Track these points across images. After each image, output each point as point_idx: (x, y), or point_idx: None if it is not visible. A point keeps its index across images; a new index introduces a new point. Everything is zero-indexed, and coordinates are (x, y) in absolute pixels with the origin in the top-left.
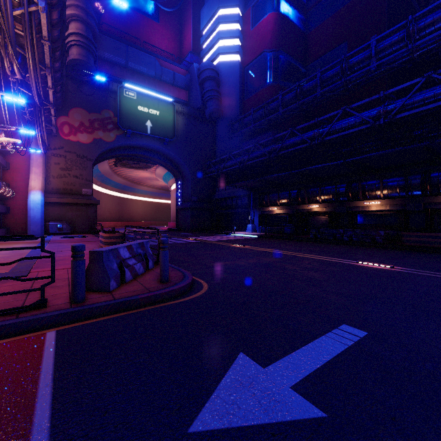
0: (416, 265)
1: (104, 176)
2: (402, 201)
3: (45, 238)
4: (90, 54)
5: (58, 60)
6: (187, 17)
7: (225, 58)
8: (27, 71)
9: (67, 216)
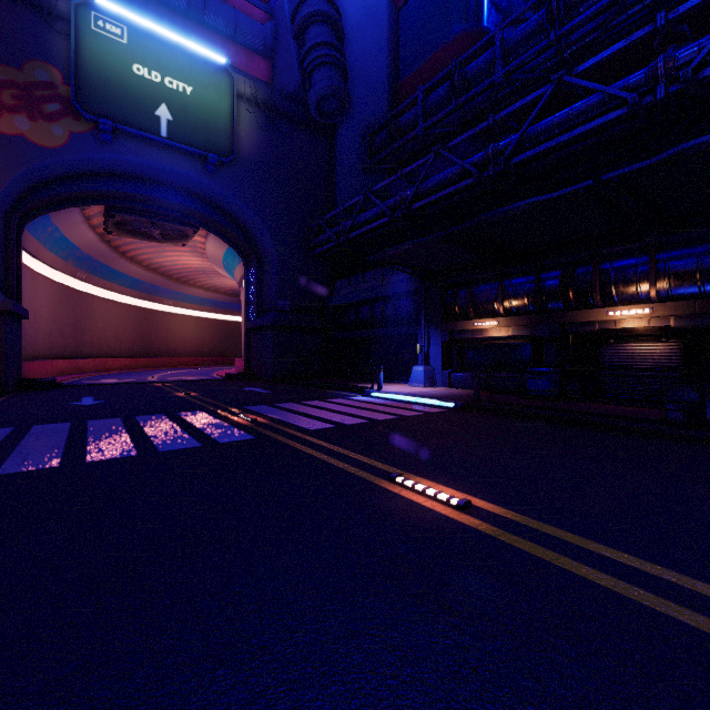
0: None
1: (94, 259)
2: None
3: None
4: None
5: None
6: None
7: None
8: None
9: None
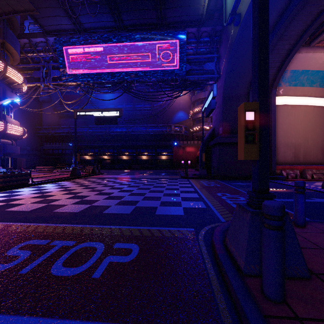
0: (133, 170)
1: None
2: (131, 156)
3: None
4: None
5: None
6: None
7: None
8: None
9: None
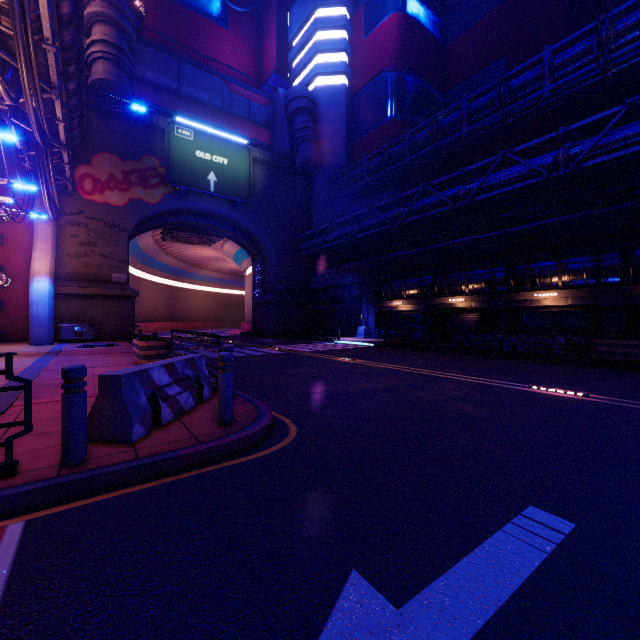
0: (622, 392)
1: (147, 254)
2: (592, 292)
3: (54, 348)
4: (124, 73)
5: (72, 78)
6: (269, 21)
7: (325, 82)
8: (21, 92)
9: (90, 314)
